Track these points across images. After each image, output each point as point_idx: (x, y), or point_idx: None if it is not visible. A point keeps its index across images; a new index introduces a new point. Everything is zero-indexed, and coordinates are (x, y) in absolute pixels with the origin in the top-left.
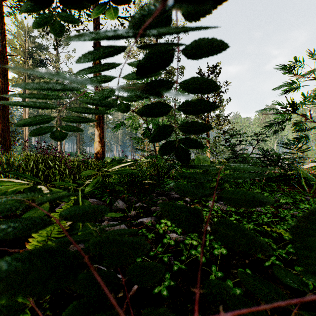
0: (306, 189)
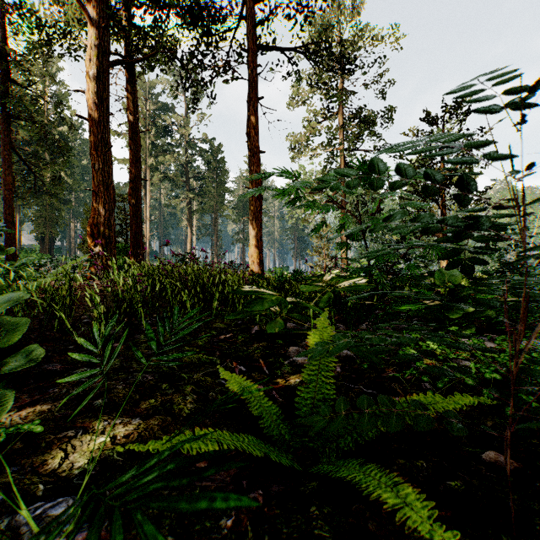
0: None
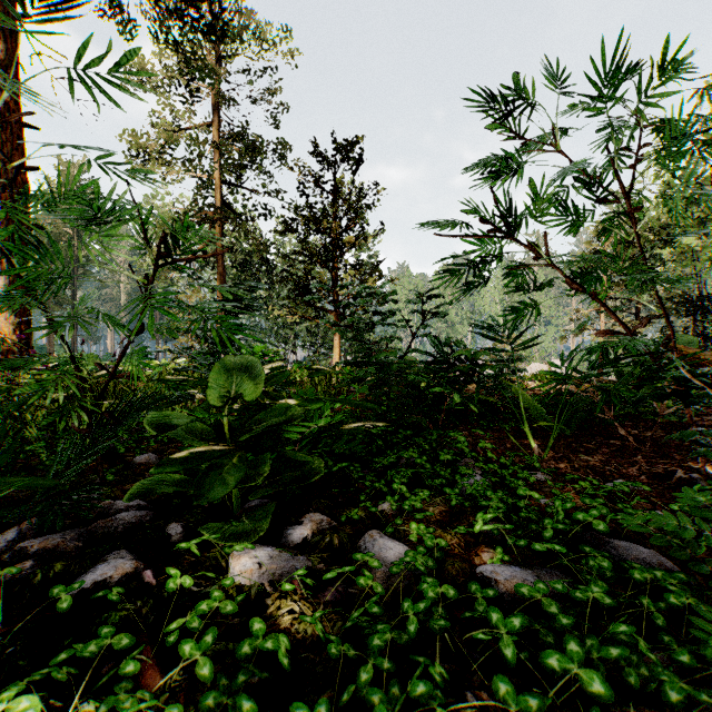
0: (535, 446)
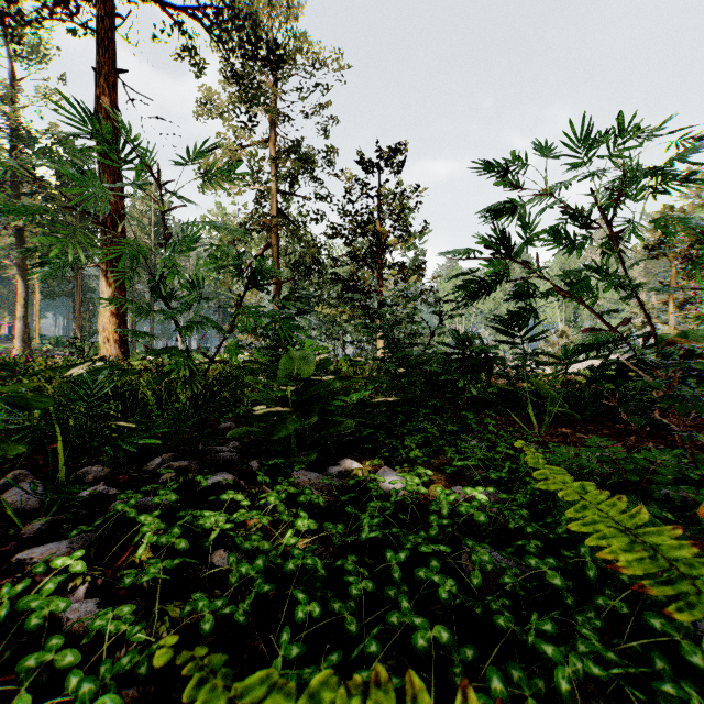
0: (536, 424)
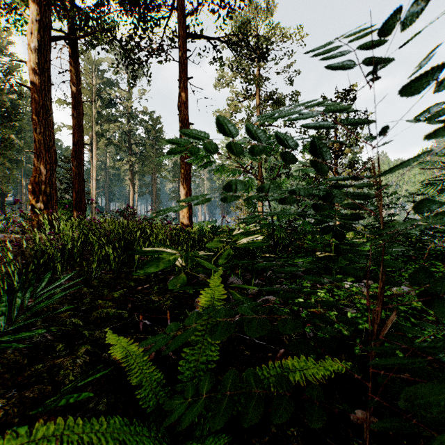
0: None
